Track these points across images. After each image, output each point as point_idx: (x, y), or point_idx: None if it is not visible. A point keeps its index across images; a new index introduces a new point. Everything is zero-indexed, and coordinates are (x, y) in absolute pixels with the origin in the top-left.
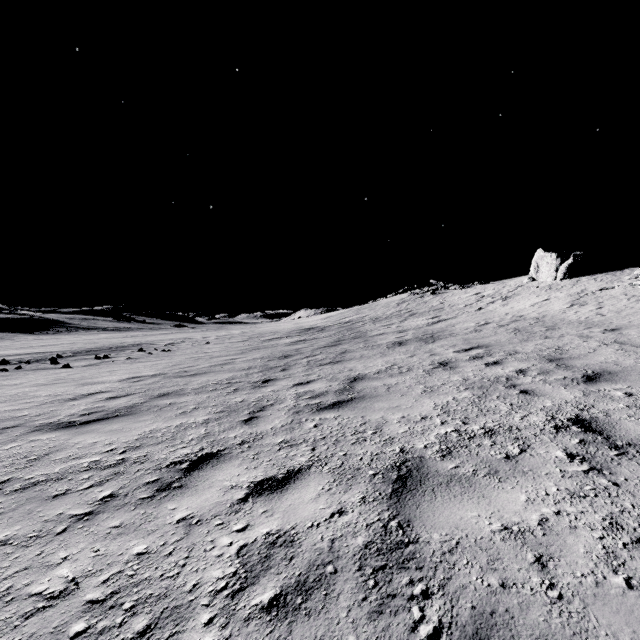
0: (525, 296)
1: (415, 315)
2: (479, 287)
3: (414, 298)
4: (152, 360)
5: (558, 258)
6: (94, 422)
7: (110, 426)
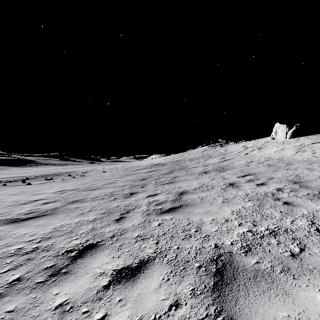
0: (270, 147)
1: (212, 157)
2: (245, 143)
3: (211, 148)
4: (74, 181)
5: (287, 127)
6: (30, 219)
7: (38, 222)
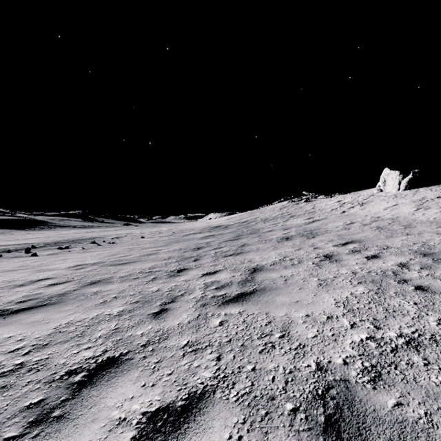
0: (377, 202)
1: (294, 217)
2: (340, 196)
3: (292, 204)
4: (98, 250)
5: (401, 174)
6: (23, 311)
7: (34, 316)
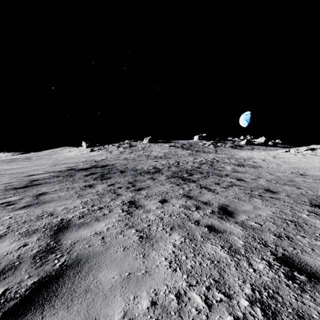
0: (74, 151)
1: (49, 155)
2: (74, 148)
3: (56, 150)
4: None
5: (86, 144)
6: None
7: None
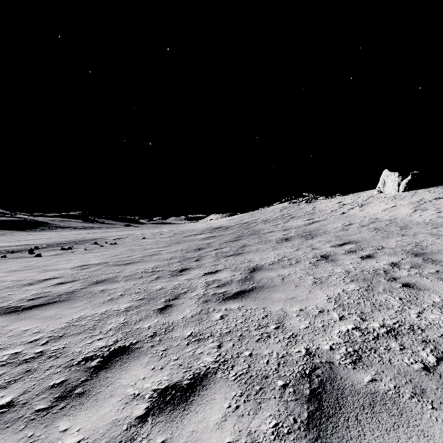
0: (376, 204)
1: (294, 218)
2: (340, 198)
3: (292, 206)
4: (101, 251)
5: (400, 176)
6: (35, 307)
7: (46, 312)
